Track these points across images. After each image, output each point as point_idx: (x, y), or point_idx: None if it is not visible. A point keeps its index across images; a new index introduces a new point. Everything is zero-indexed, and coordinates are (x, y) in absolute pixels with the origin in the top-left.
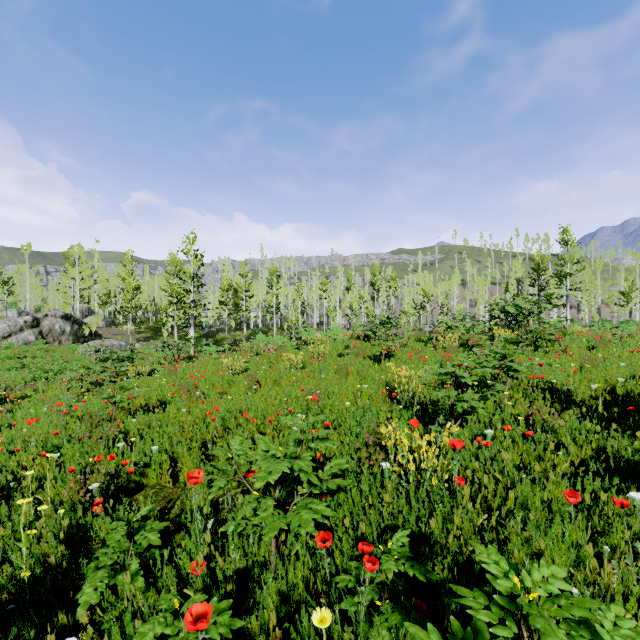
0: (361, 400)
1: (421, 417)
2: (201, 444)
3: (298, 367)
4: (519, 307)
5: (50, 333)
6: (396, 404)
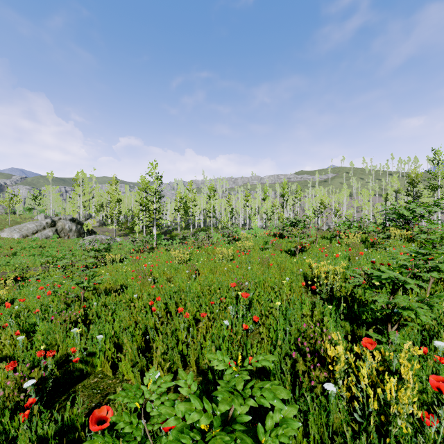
0: (284, 292)
1: (347, 314)
2: (144, 330)
3: (229, 259)
4: (413, 211)
5: (62, 231)
6: (315, 295)
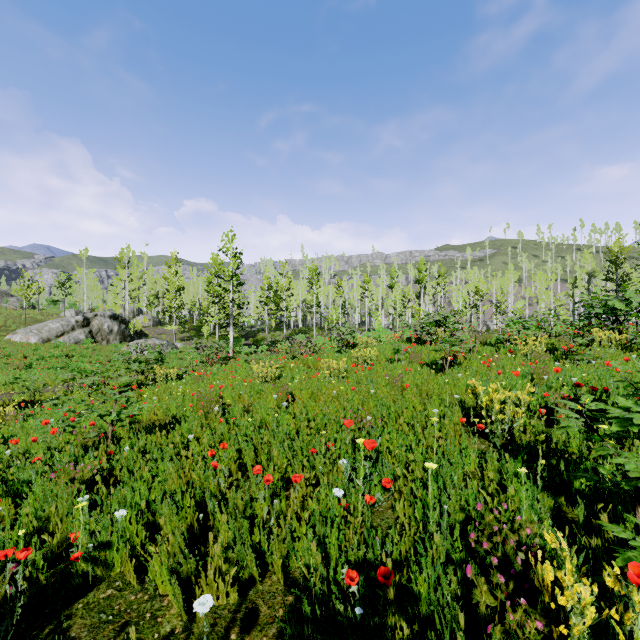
0: (431, 433)
1: (547, 479)
2: (201, 497)
3: (340, 376)
4: (629, 302)
5: (99, 332)
6: (481, 439)
